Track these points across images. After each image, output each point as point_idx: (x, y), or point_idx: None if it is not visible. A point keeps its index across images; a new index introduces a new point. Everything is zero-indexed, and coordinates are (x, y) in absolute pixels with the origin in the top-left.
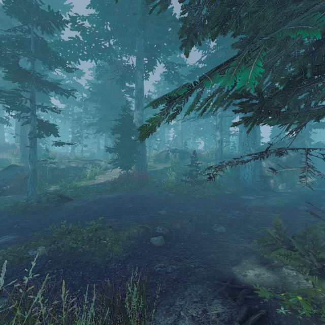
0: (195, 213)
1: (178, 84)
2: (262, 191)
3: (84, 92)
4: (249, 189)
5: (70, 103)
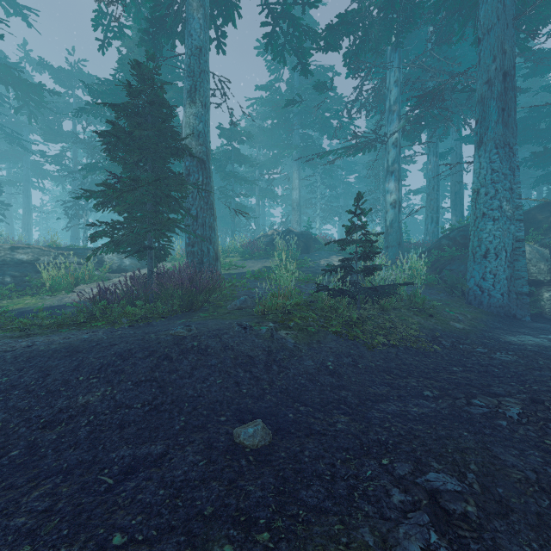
0: (413, 431)
1: (297, 64)
2: (535, 320)
3: (100, 124)
4: (498, 315)
5: (66, 141)
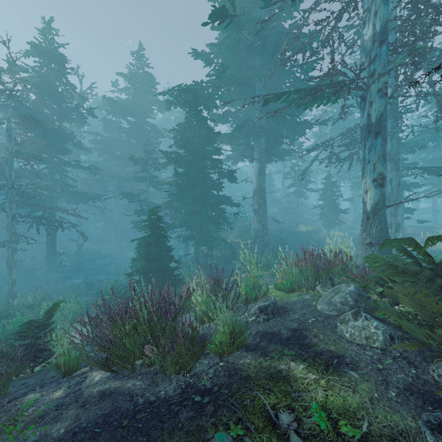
0: None
1: None
2: None
3: None
4: None
5: None
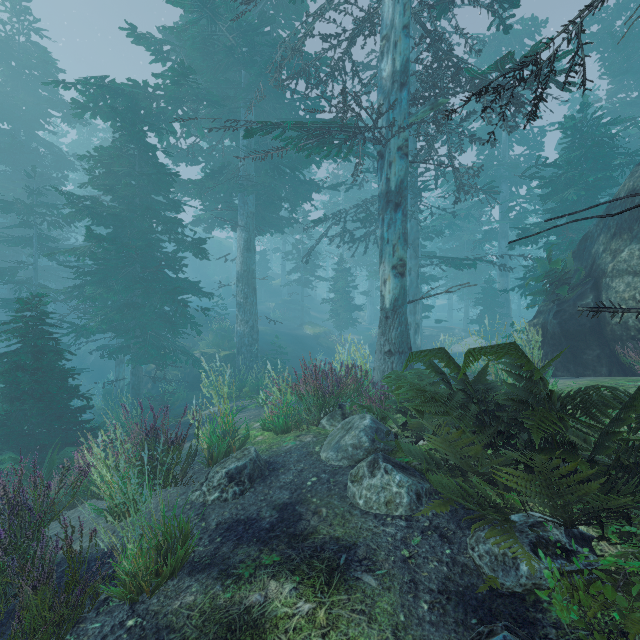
0: None
1: None
2: None
3: None
4: None
5: None
